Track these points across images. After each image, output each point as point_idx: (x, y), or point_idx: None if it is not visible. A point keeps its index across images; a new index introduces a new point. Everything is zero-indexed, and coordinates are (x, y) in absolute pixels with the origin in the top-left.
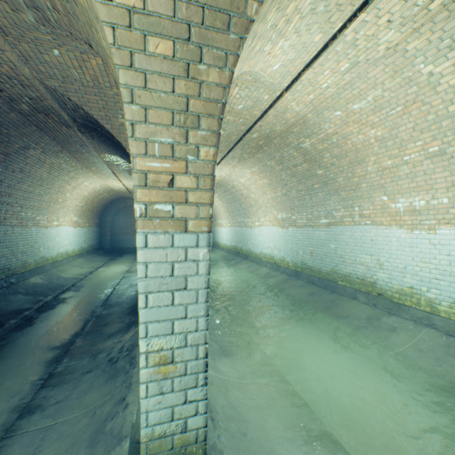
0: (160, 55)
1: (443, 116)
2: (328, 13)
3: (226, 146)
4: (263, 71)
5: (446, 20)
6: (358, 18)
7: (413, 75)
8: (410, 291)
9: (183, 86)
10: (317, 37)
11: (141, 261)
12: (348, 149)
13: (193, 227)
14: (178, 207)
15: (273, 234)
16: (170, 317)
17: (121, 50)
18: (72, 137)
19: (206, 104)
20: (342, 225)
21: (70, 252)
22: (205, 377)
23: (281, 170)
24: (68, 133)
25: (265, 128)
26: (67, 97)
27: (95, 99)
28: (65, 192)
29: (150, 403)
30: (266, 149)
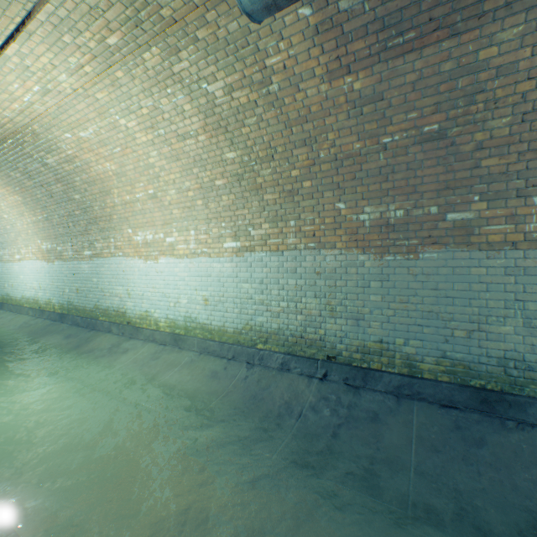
0: None
1: (150, 166)
2: None
3: None
4: None
5: (114, 87)
6: (13, 46)
7: (116, 123)
8: (146, 315)
9: None
10: None
11: None
12: (96, 177)
13: None
14: None
15: (38, 270)
16: None
17: None
18: None
19: None
20: (103, 257)
21: None
22: None
23: (35, 187)
24: None
25: None
26: None
27: None
28: None
29: None
30: None
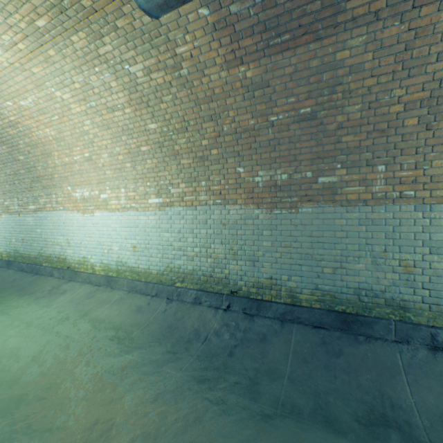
0: None
1: (85, 133)
2: None
3: None
4: None
5: (48, 63)
6: None
7: (52, 94)
8: (84, 260)
9: None
10: None
11: None
12: (37, 141)
13: None
14: None
15: None
16: None
17: None
18: None
19: None
20: (46, 211)
21: None
22: None
23: None
24: None
25: None
26: None
27: None
28: None
29: None
30: None
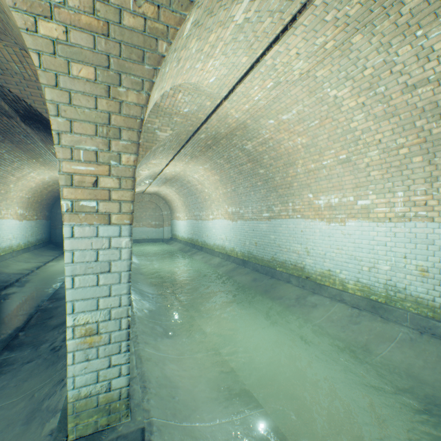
0: (83, 78)
1: (348, 131)
2: (248, 42)
3: (177, 144)
4: (200, 83)
5: (340, 57)
6: (273, 49)
7: (323, 96)
8: (329, 274)
9: (105, 104)
10: (244, 59)
11: (68, 249)
12: (282, 153)
13: (116, 220)
14: (103, 204)
15: (225, 226)
16: (96, 296)
17: (47, 72)
18: (14, 127)
19: (127, 120)
20: (280, 218)
21: (15, 246)
22: (128, 345)
23: (230, 168)
24: (10, 123)
25: (211, 130)
26: (7, 89)
27: (39, 92)
28: (8, 183)
29: (77, 369)
30: (215, 148)
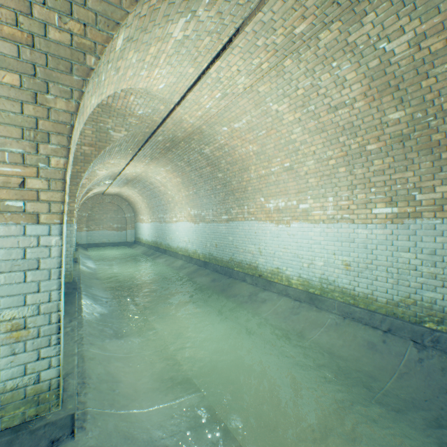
0: (7, 84)
1: (289, 142)
2: (192, 55)
3: (135, 144)
4: (149, 88)
5: (277, 77)
6: (216, 64)
7: (267, 109)
8: (277, 271)
9: (32, 109)
10: (191, 70)
11: None
12: (237, 158)
13: (45, 219)
14: (31, 204)
15: (187, 229)
16: (23, 292)
17: None
18: None
19: (56, 125)
20: (237, 221)
21: None
22: (59, 338)
23: (191, 171)
24: None
25: (168, 133)
26: None
27: None
28: None
29: (2, 363)
30: (175, 151)
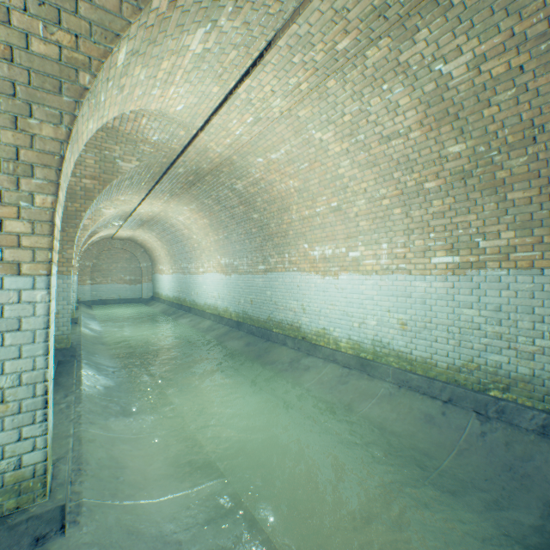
0: None
1: (337, 177)
2: (216, 72)
3: (150, 177)
4: (164, 110)
5: (319, 100)
6: (245, 83)
7: (310, 138)
8: (323, 332)
9: (12, 136)
10: (215, 89)
11: None
12: (276, 196)
13: (28, 270)
14: (10, 251)
15: (217, 281)
16: (0, 358)
17: None
18: None
19: (41, 155)
20: (276, 272)
21: None
22: (46, 414)
23: (221, 211)
24: None
25: (191, 164)
26: None
27: None
28: None
29: None
30: (200, 186)
